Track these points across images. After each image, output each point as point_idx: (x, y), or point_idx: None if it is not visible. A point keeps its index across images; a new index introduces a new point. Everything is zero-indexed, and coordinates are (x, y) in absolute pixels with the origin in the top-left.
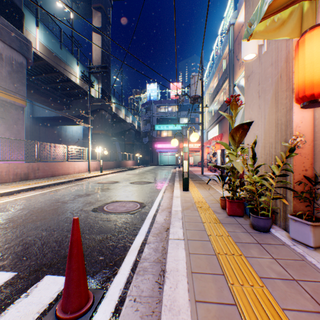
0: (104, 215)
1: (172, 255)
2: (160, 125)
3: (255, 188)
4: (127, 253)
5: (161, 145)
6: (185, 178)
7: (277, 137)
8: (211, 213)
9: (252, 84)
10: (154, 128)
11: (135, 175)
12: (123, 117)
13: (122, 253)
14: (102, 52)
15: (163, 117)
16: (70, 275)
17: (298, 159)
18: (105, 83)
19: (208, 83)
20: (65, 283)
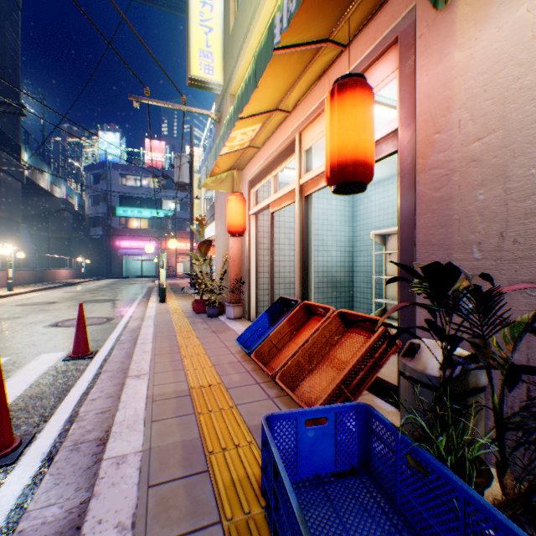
0: (66, 328)
1: (145, 330)
2: (128, 208)
3: (208, 288)
4: (107, 340)
5: (130, 243)
6: (163, 288)
7: (226, 253)
8: (182, 314)
9: (219, 206)
10: (116, 213)
11: (84, 292)
12: (47, 187)
13: (103, 341)
14: (2, 60)
15: (133, 194)
16: (80, 334)
17: (233, 268)
18: (9, 120)
19: (206, 159)
20: (77, 340)
